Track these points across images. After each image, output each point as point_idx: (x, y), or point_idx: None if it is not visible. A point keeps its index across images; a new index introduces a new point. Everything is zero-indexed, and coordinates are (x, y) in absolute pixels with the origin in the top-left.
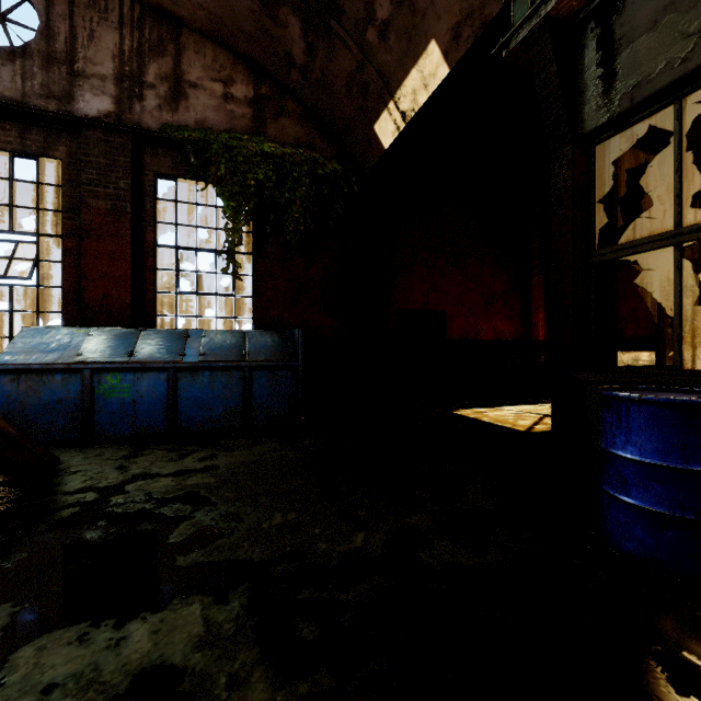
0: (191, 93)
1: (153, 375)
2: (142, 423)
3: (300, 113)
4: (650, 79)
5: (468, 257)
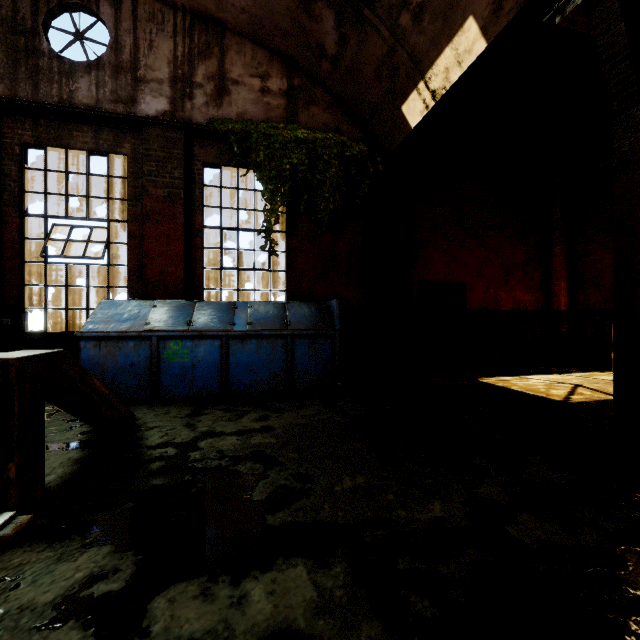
0: (233, 89)
1: (209, 342)
2: (200, 385)
3: (328, 100)
4: None
5: (487, 230)
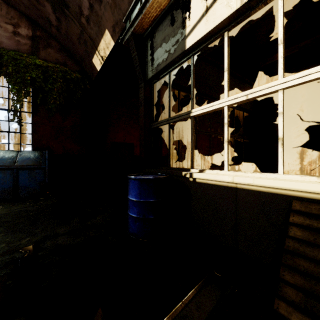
0: None
1: None
2: None
3: (59, 47)
4: (160, 64)
5: None
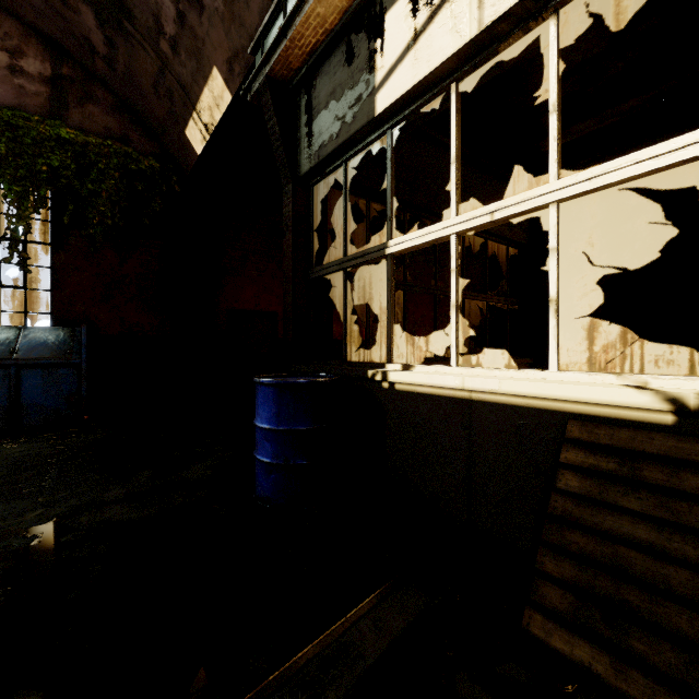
0: None
1: None
2: None
3: (113, 102)
4: (325, 144)
5: None
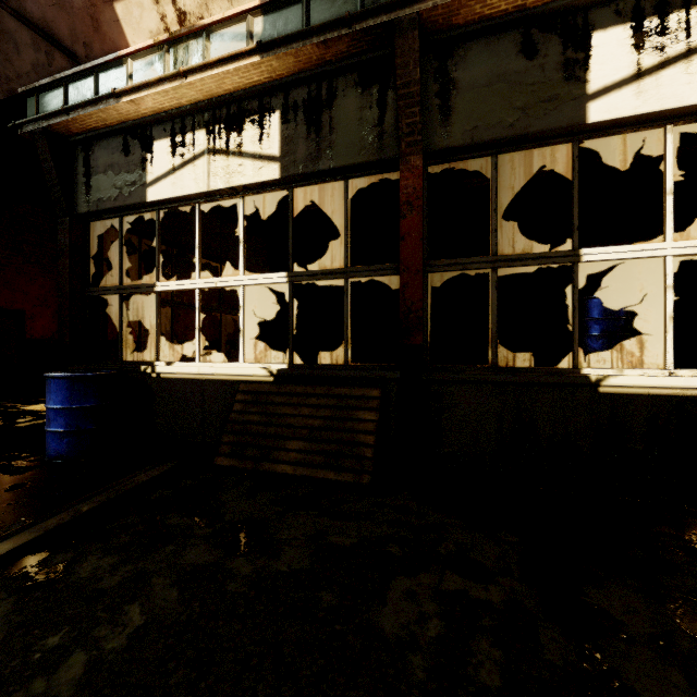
0: None
1: None
2: None
3: None
4: (104, 200)
5: (55, 261)
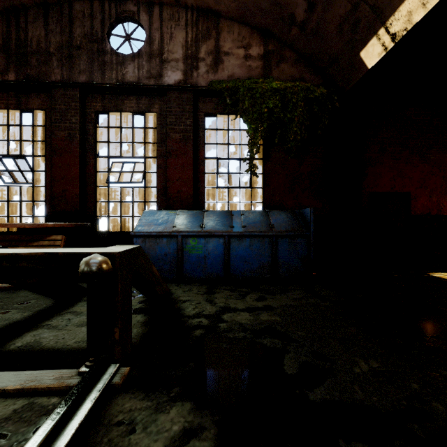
0: (225, 59)
1: (216, 240)
2: (209, 270)
3: (294, 58)
4: None
5: (430, 148)
